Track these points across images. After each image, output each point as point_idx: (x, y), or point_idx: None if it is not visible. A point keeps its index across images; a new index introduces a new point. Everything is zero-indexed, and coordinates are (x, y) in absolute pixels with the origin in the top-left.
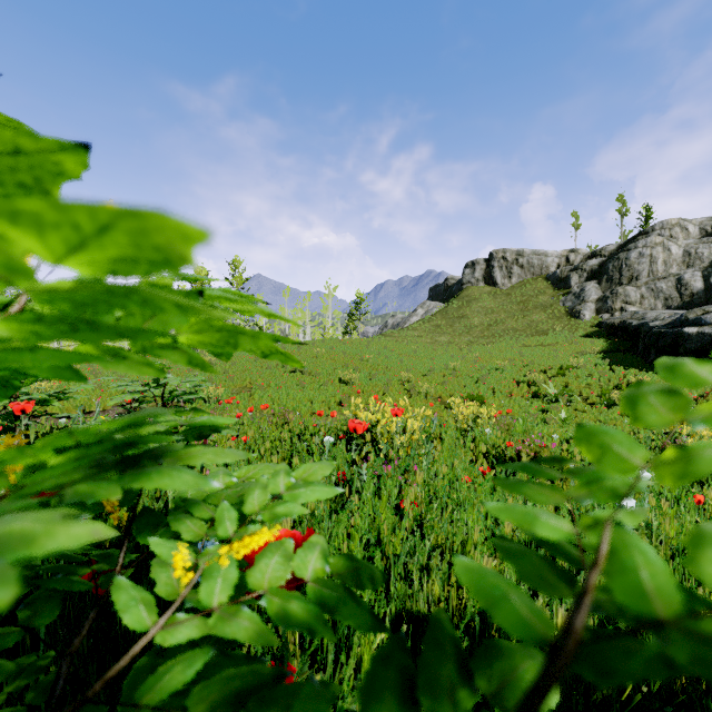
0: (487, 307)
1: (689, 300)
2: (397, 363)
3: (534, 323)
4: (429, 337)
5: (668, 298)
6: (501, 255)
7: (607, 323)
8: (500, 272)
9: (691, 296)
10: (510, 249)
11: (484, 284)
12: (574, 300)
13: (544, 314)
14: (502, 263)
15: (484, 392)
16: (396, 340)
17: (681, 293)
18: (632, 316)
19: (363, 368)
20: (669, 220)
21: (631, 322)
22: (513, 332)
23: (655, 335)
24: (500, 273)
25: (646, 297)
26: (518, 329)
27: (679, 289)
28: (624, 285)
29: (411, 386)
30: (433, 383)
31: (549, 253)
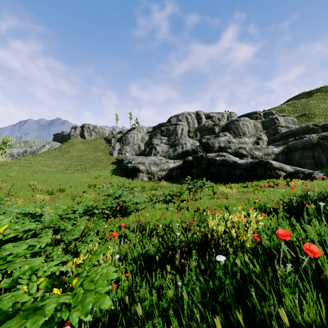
0: (80, 148)
1: (141, 152)
2: (30, 176)
3: (98, 156)
4: (51, 161)
5: (136, 151)
6: (87, 126)
7: (118, 159)
8: (87, 133)
9: (141, 151)
10: (91, 124)
11: (80, 137)
12: (112, 149)
13: (102, 153)
14: (88, 129)
15: (67, 187)
16: (31, 163)
17: (139, 150)
18: (124, 157)
19: (8, 180)
20: (139, 126)
21: (124, 159)
22: (89, 160)
23: (123, 165)
24: (87, 133)
25: (131, 150)
26: (91, 159)
27: (139, 149)
28: (126, 145)
29: (34, 187)
30: (46, 185)
31: (106, 128)
